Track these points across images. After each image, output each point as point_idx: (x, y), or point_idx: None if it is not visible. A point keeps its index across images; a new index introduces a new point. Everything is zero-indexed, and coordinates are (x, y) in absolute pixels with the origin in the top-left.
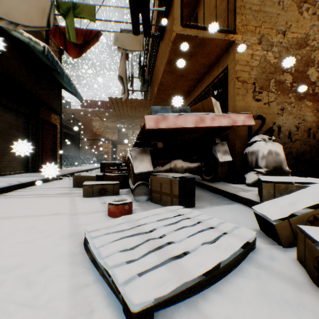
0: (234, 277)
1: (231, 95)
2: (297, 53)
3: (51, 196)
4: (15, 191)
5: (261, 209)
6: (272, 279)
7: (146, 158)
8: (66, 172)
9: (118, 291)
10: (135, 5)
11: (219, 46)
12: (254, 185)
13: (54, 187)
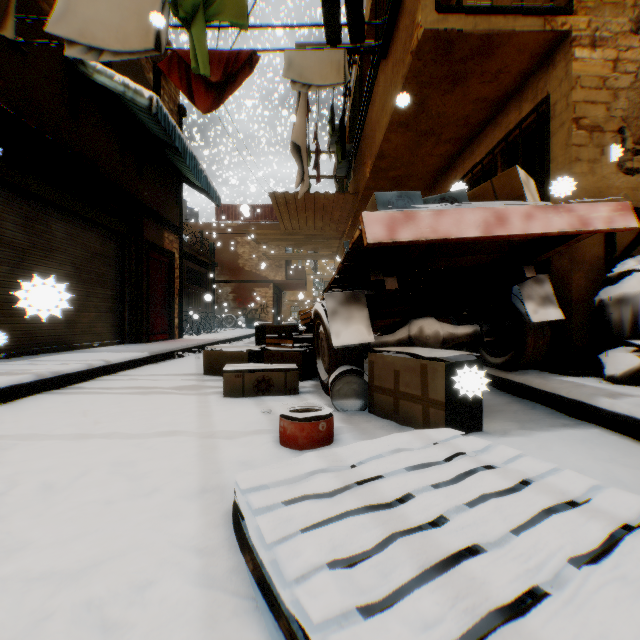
0: None
1: (558, 164)
2: None
3: (161, 392)
4: (97, 379)
5: None
6: None
7: (359, 313)
8: (190, 343)
9: None
10: None
11: (527, 51)
12: (630, 381)
13: (168, 374)
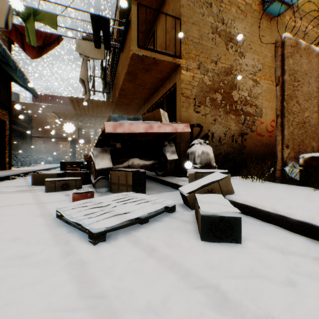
0: (156, 223)
1: (178, 106)
2: (225, 78)
3: (10, 193)
4: None
5: (183, 189)
6: (176, 222)
7: (107, 156)
8: (19, 171)
9: (85, 229)
10: (96, 22)
11: (169, 66)
12: None
13: (10, 186)
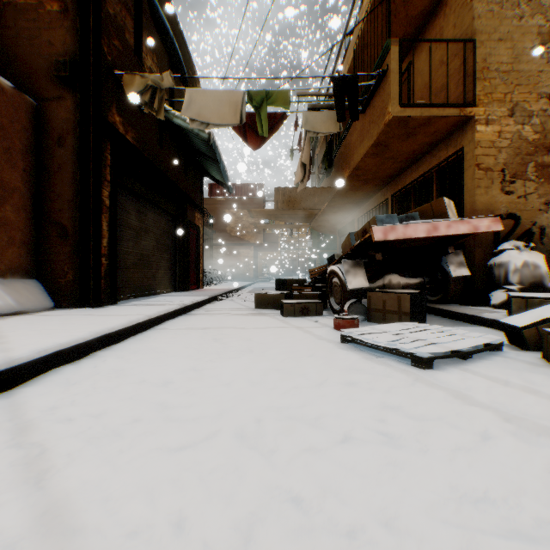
0: (483, 360)
1: (468, 187)
2: None
3: (246, 315)
4: (195, 310)
5: (508, 321)
6: (516, 362)
7: (360, 272)
8: (219, 291)
9: (405, 354)
10: (340, 87)
11: (450, 123)
12: (502, 307)
13: (232, 308)
